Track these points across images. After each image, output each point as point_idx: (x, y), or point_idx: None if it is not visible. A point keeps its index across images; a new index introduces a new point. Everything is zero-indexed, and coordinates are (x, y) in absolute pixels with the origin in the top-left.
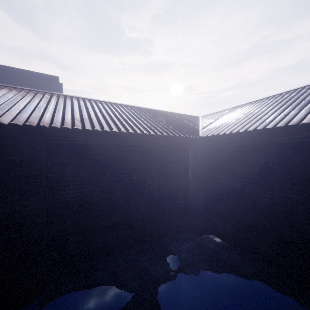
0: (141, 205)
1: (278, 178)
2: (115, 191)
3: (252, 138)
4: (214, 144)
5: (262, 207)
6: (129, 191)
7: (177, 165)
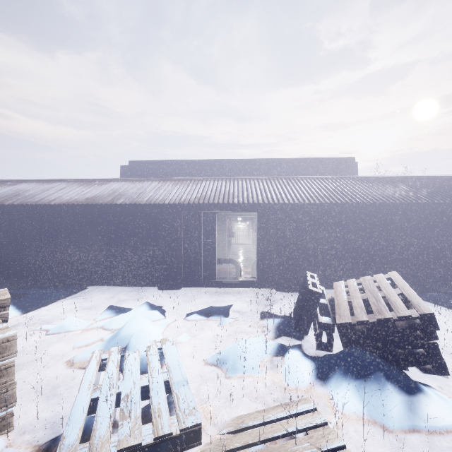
0: None
1: None
2: None
3: None
4: None
5: None
6: None
7: None
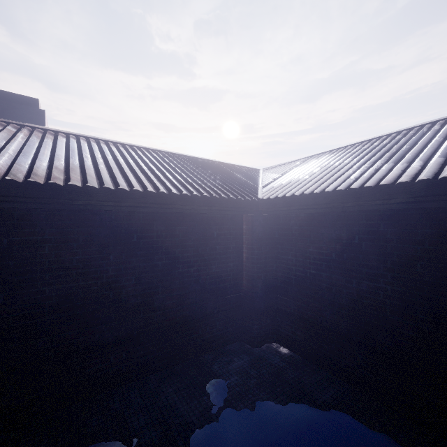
0: (168, 305)
1: (367, 261)
2: (125, 284)
3: (331, 203)
4: (279, 210)
5: (345, 302)
6: (149, 284)
7: (225, 242)
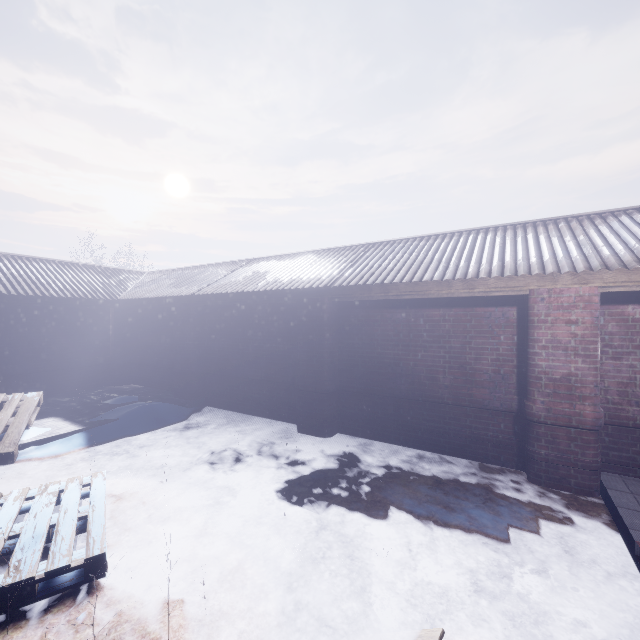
0: (52, 359)
1: (162, 330)
2: (22, 345)
3: (146, 303)
4: (128, 306)
5: (157, 350)
6: (38, 346)
7: (96, 324)
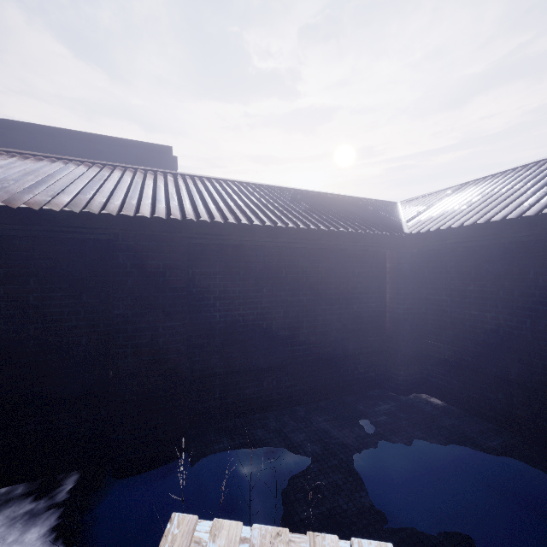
0: (312, 340)
1: (545, 297)
2: (276, 316)
3: (498, 233)
4: (430, 245)
5: (517, 345)
6: (295, 318)
7: (367, 281)
